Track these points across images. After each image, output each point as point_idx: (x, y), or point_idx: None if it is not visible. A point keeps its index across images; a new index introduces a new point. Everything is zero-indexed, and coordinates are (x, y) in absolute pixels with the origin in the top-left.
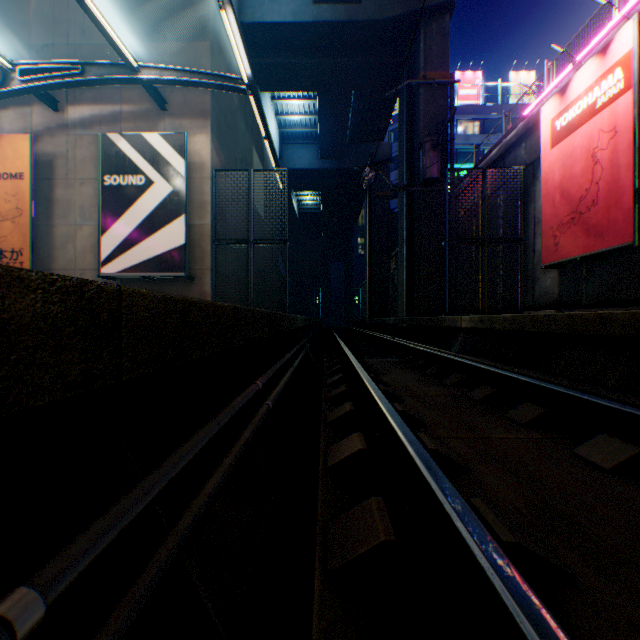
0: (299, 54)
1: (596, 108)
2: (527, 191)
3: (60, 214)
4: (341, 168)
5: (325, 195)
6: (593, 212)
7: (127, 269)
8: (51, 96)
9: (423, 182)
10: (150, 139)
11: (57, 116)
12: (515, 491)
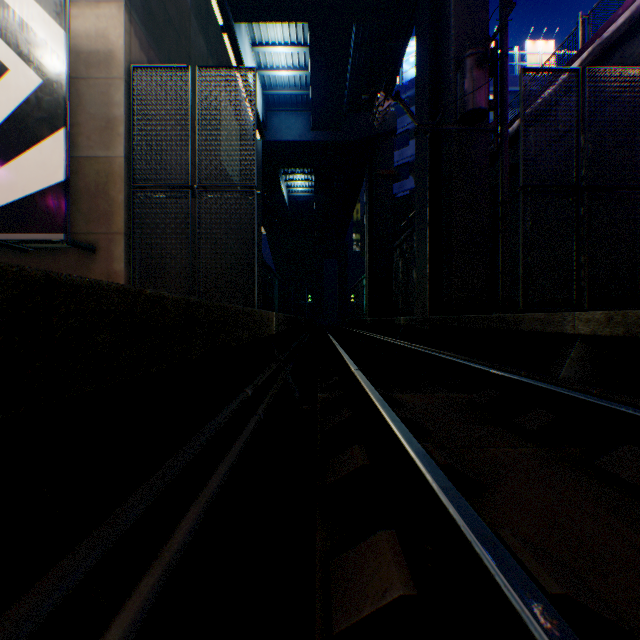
0: None
1: None
2: None
3: None
4: (337, 141)
5: (318, 178)
6: None
7: None
8: None
9: (461, 119)
10: None
11: None
12: None
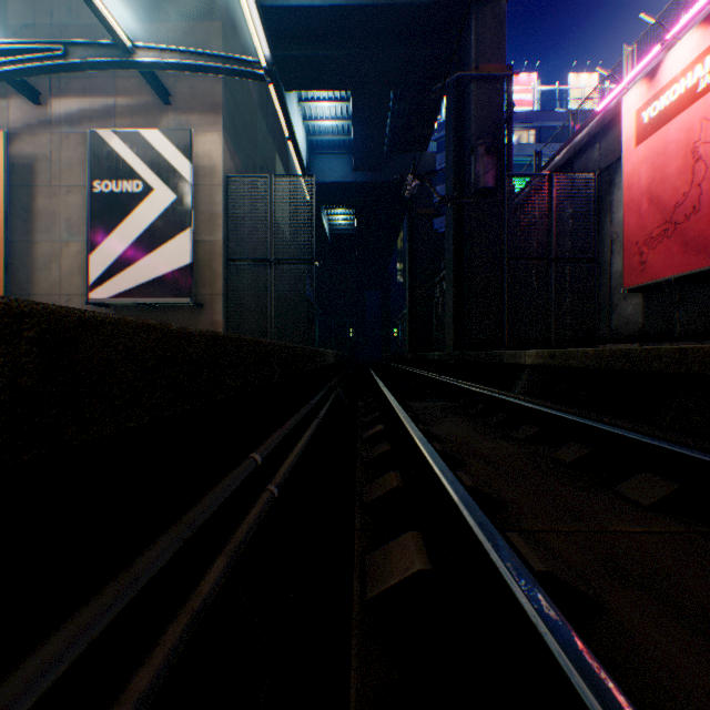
0: (330, 45)
1: (698, 91)
2: (602, 201)
3: (42, 228)
4: (378, 182)
5: (360, 213)
6: (694, 221)
7: (121, 294)
8: (30, 86)
9: (475, 193)
10: (149, 137)
11: (39, 111)
12: (701, 661)
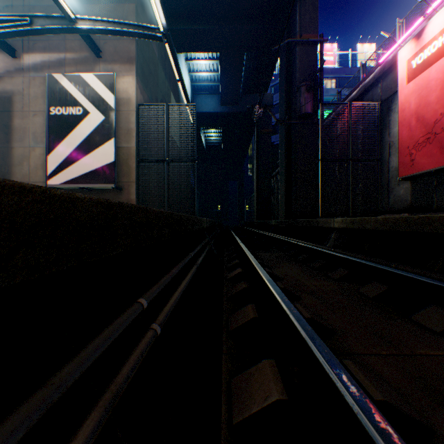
0: (205, 22)
1: None
2: (383, 121)
3: (17, 138)
4: (236, 112)
5: (225, 132)
6: None
7: (68, 181)
8: (9, 45)
9: (299, 117)
10: (86, 78)
11: (15, 62)
12: None
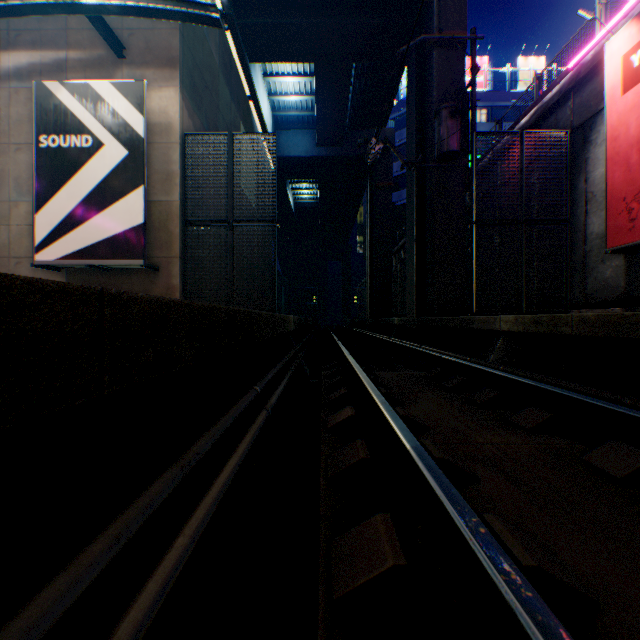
0: (293, 13)
1: None
2: (575, 160)
3: None
4: (340, 156)
5: (322, 187)
6: None
7: (69, 255)
8: None
9: (439, 157)
10: (99, 88)
11: None
12: None
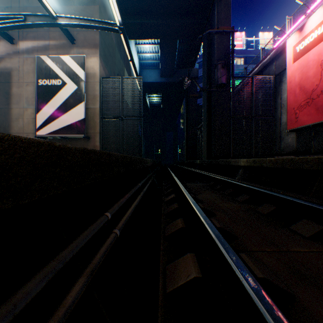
0: (149, 17)
1: None
2: (276, 89)
3: (15, 102)
4: (172, 82)
5: (163, 96)
6: (321, 98)
7: (51, 132)
8: (9, 35)
9: (217, 86)
10: (64, 59)
11: (13, 47)
12: None
